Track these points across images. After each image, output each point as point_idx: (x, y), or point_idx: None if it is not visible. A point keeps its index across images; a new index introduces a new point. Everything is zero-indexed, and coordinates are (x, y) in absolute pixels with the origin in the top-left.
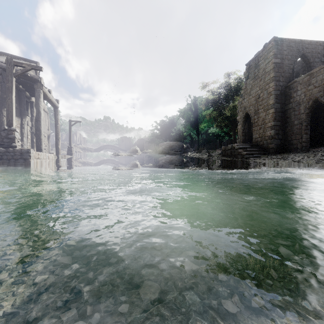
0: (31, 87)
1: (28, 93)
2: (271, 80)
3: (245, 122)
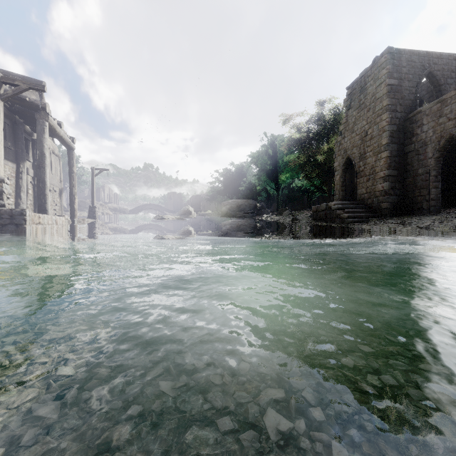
0: (31, 118)
1: (28, 128)
2: (384, 109)
3: (346, 171)
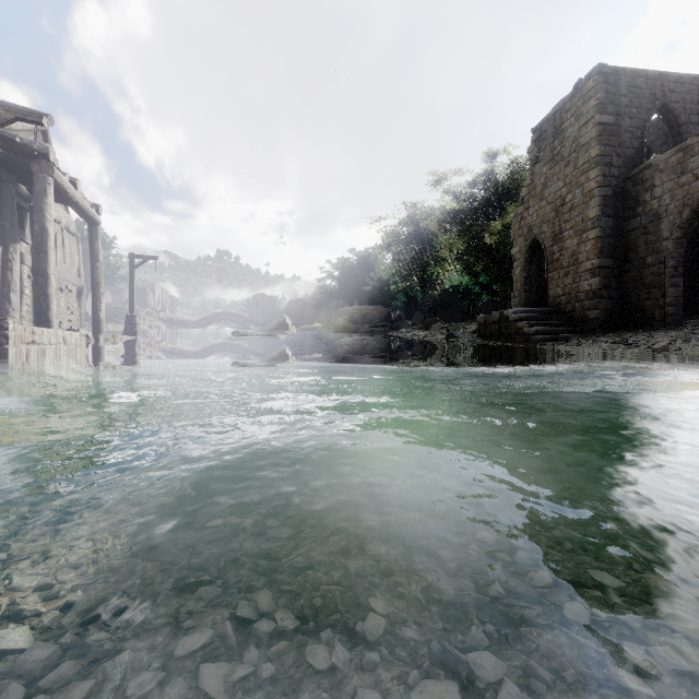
0: (28, 171)
1: (23, 188)
2: (593, 163)
3: (531, 260)
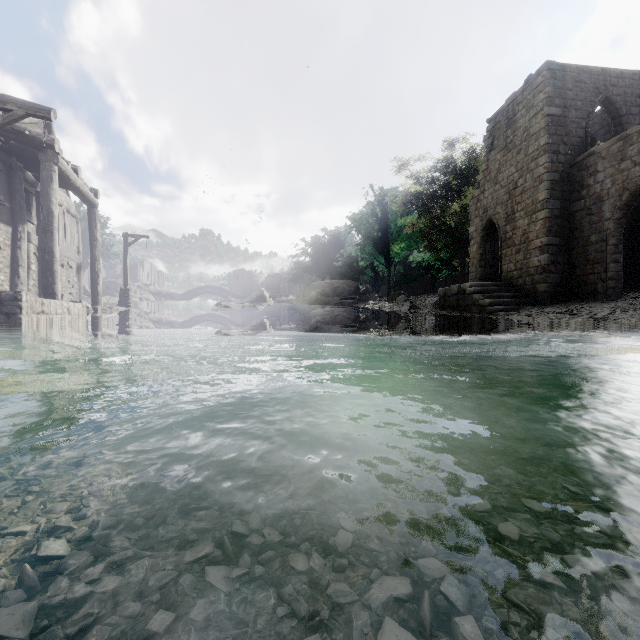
0: (35, 160)
1: (30, 175)
2: (542, 151)
3: (486, 238)
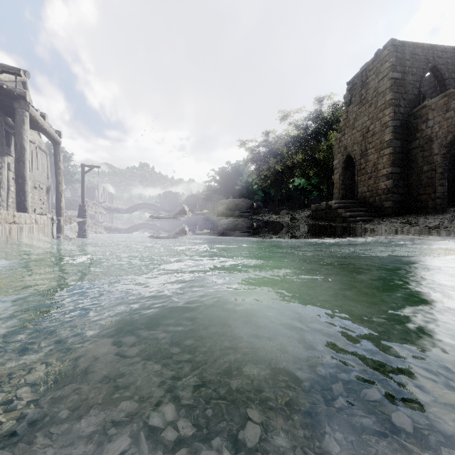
0: (12, 108)
1: (10, 120)
2: (387, 104)
3: (346, 168)
